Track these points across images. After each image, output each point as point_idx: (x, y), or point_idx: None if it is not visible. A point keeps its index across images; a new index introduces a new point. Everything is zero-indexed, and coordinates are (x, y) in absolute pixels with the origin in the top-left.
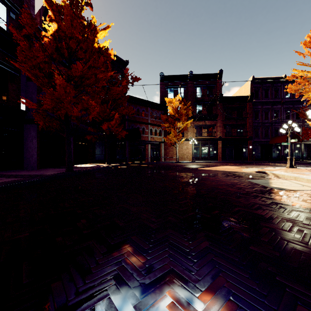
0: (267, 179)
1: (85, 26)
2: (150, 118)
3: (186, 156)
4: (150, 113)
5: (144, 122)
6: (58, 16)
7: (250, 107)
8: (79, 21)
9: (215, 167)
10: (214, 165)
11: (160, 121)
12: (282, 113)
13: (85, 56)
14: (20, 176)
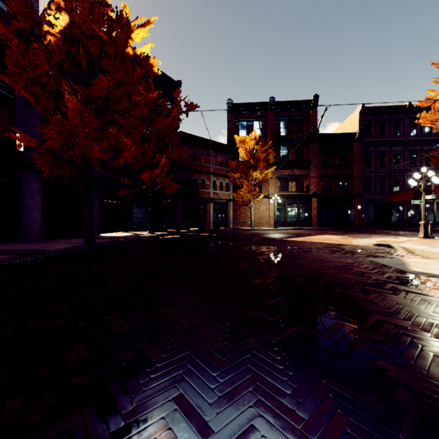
0: (397, 256)
1: (112, 20)
2: (213, 166)
3: (266, 221)
4: (213, 159)
5: (204, 171)
6: (70, 3)
7: (358, 149)
8: (103, 11)
9: (310, 237)
10: (308, 234)
11: (227, 169)
12: (405, 158)
13: (113, 66)
14: (9, 251)
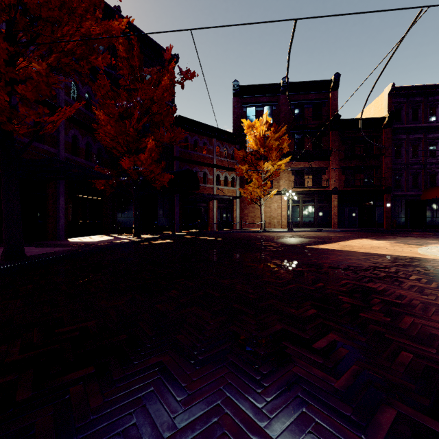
0: None
1: None
2: (217, 157)
3: (277, 221)
4: (216, 149)
5: (206, 163)
6: None
7: (387, 137)
8: None
9: (345, 242)
10: (337, 239)
11: (233, 162)
12: None
13: None
14: None
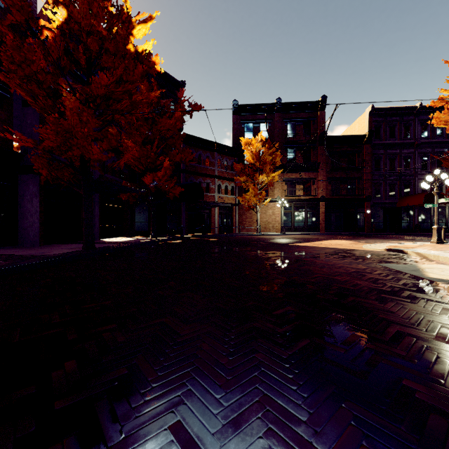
0: (411, 262)
1: (113, 15)
2: (218, 169)
3: (272, 226)
4: (218, 161)
5: (209, 174)
6: None
7: (368, 152)
8: (103, 5)
9: (319, 242)
10: (316, 240)
11: (232, 172)
12: (415, 161)
13: (114, 63)
14: (4, 257)
